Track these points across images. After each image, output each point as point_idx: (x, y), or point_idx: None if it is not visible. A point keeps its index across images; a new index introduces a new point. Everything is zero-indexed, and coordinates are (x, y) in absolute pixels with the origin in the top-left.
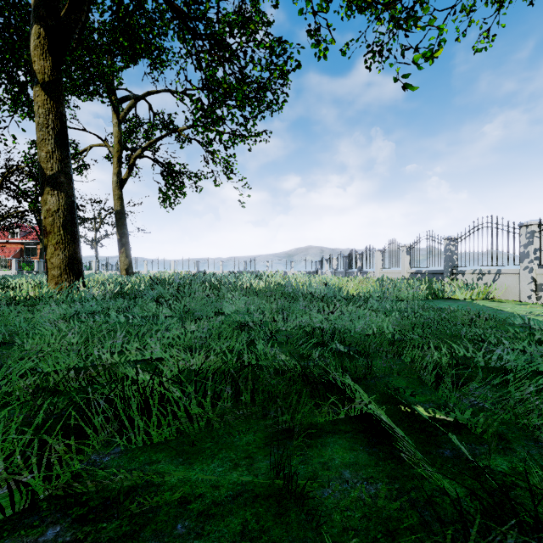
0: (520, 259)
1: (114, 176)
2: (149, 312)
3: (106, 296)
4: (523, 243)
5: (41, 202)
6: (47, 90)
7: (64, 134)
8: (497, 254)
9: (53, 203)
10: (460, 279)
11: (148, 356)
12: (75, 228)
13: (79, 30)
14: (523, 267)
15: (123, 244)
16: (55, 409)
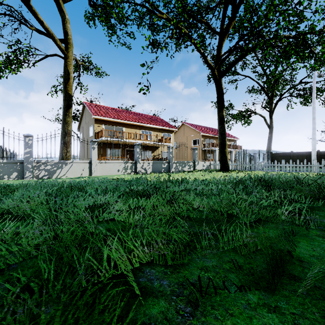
0: None
1: None
2: None
3: None
4: None
5: None
6: None
7: None
8: None
9: None
10: None
11: (116, 217)
12: None
13: None
14: None
15: None
16: (177, 206)
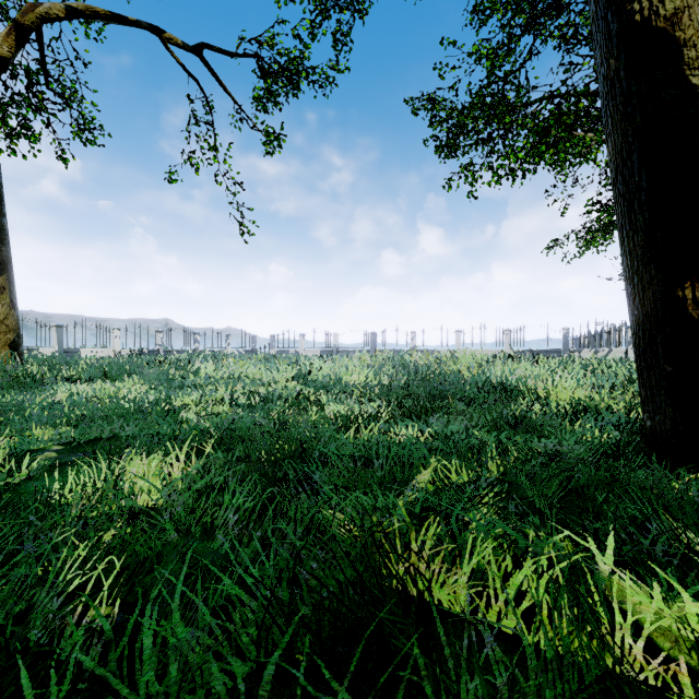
0: (628, 344)
1: None
2: None
3: None
4: (629, 336)
5: None
6: None
7: None
8: (608, 341)
9: None
10: (577, 355)
11: None
12: None
13: None
14: (630, 348)
15: (2, 264)
16: None
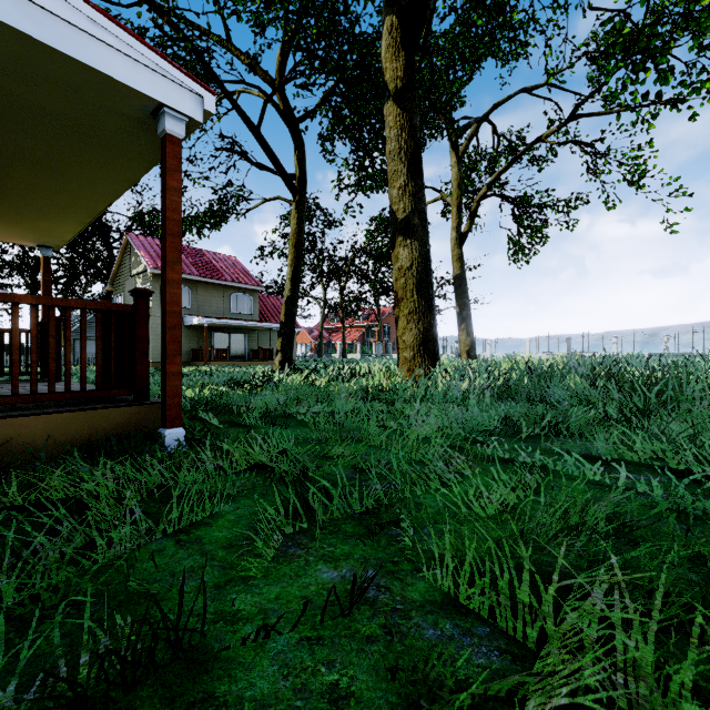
0: None
1: (452, 232)
2: (636, 454)
3: (484, 395)
4: None
5: (392, 259)
6: (400, 100)
7: (417, 156)
8: None
9: (405, 257)
10: None
11: None
12: (429, 290)
13: (422, 40)
14: None
15: (463, 319)
16: None
